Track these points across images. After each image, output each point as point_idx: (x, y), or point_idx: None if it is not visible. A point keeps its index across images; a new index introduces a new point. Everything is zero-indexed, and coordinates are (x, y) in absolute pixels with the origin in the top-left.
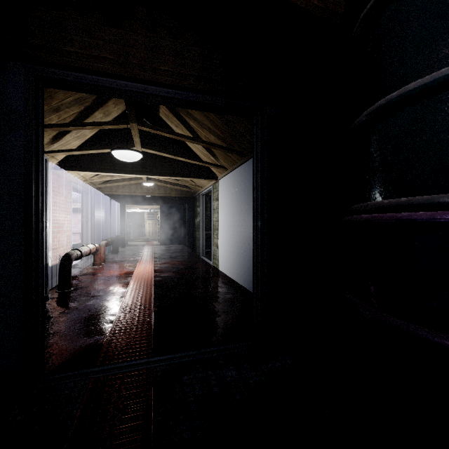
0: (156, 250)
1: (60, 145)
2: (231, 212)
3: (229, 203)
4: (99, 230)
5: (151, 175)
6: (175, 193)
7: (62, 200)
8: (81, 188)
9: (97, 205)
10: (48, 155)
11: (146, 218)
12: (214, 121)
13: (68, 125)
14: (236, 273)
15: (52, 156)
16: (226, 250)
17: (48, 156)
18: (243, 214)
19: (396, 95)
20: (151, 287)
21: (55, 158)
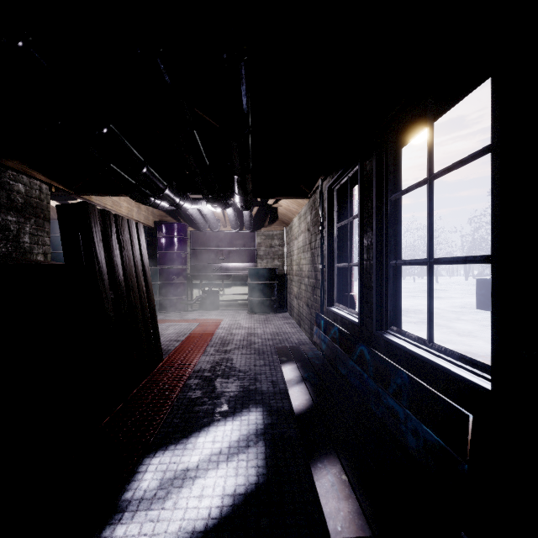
0: None
1: None
2: None
3: None
4: None
5: None
6: None
7: None
8: None
9: None
10: None
11: None
12: None
13: None
14: None
15: None
16: None
17: None
18: None
19: (54, 252)
20: None
21: None
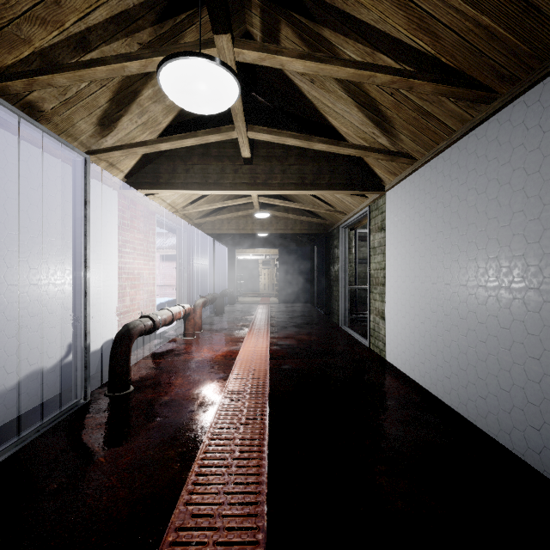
0: (272, 312)
1: (118, 141)
2: (427, 250)
3: (417, 231)
4: (200, 283)
5: (264, 190)
6: (299, 228)
7: (139, 240)
8: (171, 223)
9: (197, 249)
10: (100, 158)
11: (261, 267)
12: (419, 4)
13: (93, 63)
14: (446, 384)
15: (111, 164)
16: (410, 326)
17: (99, 160)
18: (478, 249)
19: None
20: (264, 403)
21: (117, 169)
